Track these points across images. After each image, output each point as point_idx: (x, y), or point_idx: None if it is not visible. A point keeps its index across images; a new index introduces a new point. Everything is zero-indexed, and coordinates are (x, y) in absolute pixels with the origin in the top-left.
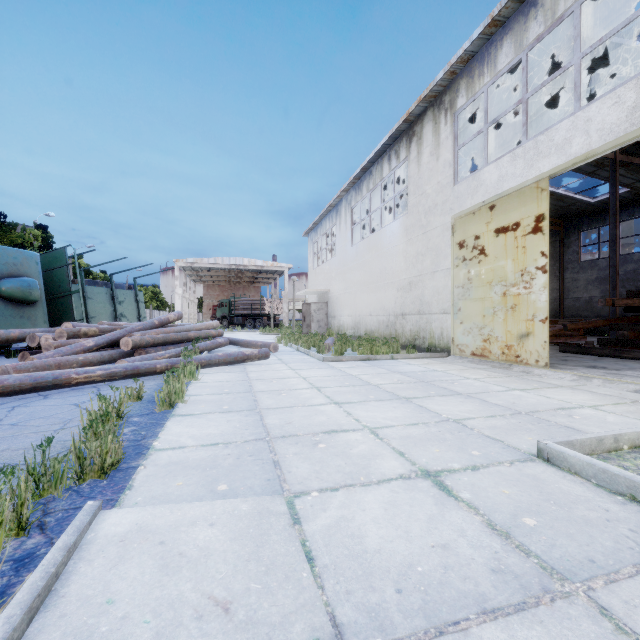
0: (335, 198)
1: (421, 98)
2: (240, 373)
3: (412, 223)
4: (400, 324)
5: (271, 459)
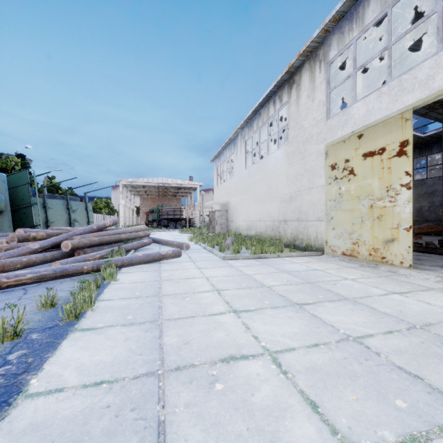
0: (233, 134)
1: (300, 53)
2: (154, 272)
3: (292, 151)
4: (283, 228)
5: (156, 418)
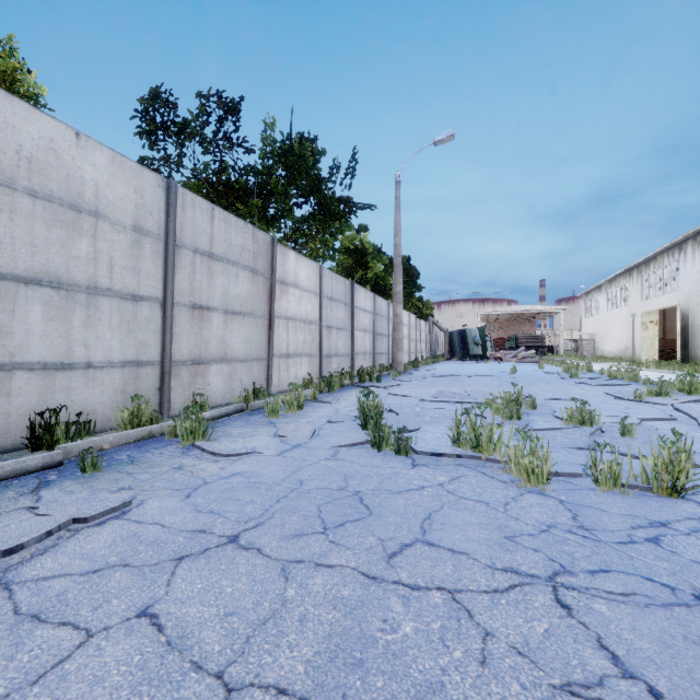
0: (598, 284)
1: (630, 266)
2: None
3: (630, 310)
4: (626, 352)
5: None
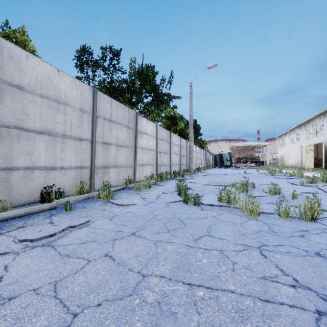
0: (285, 132)
1: (300, 123)
2: None
3: (300, 144)
4: (298, 164)
5: None
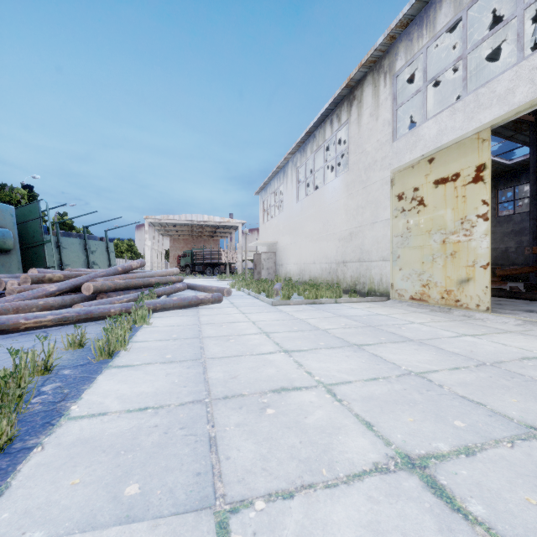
0: (282, 160)
1: (362, 63)
2: (192, 317)
3: (353, 179)
4: (341, 271)
5: (207, 434)
